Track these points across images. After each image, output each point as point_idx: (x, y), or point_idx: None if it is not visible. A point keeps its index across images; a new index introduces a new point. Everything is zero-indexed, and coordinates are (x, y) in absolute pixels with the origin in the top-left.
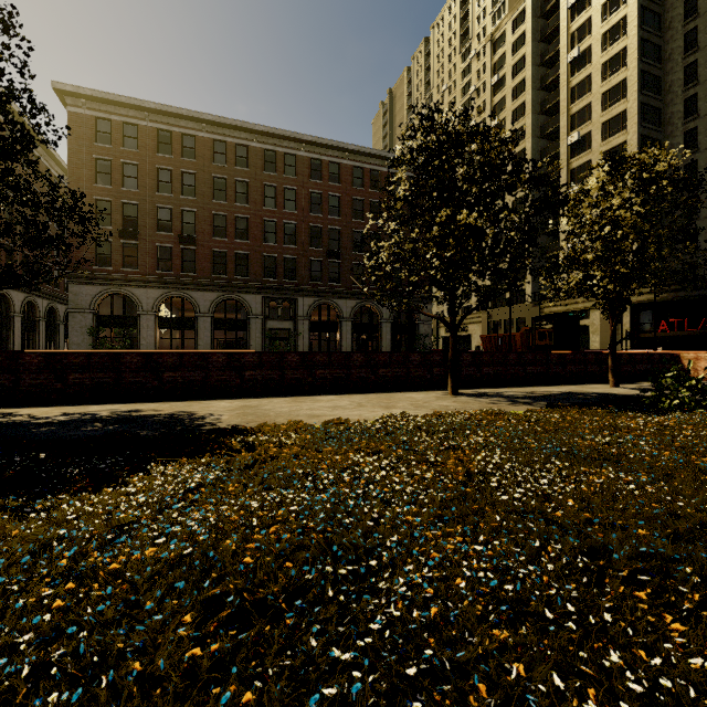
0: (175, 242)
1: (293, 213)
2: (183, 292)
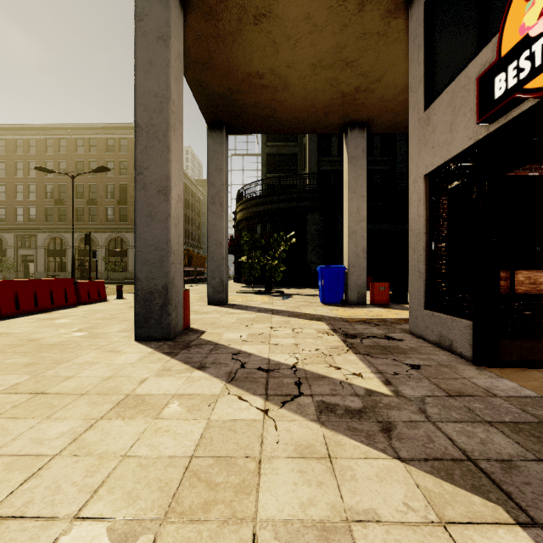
0: None
1: (34, 178)
2: None
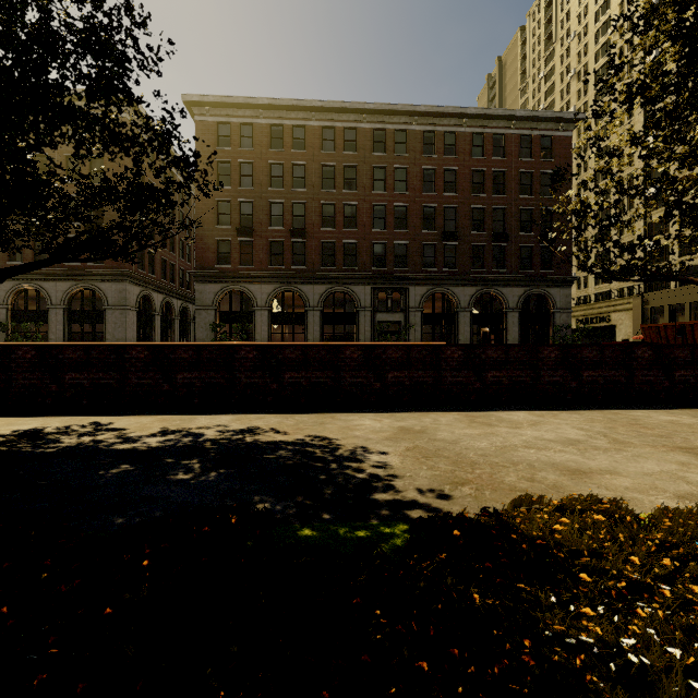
0: (286, 236)
1: (403, 195)
2: (294, 286)
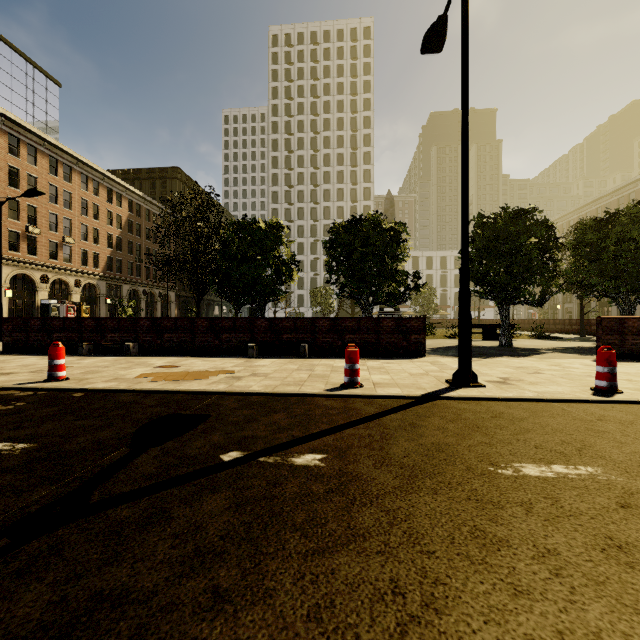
0: None
1: None
2: None
